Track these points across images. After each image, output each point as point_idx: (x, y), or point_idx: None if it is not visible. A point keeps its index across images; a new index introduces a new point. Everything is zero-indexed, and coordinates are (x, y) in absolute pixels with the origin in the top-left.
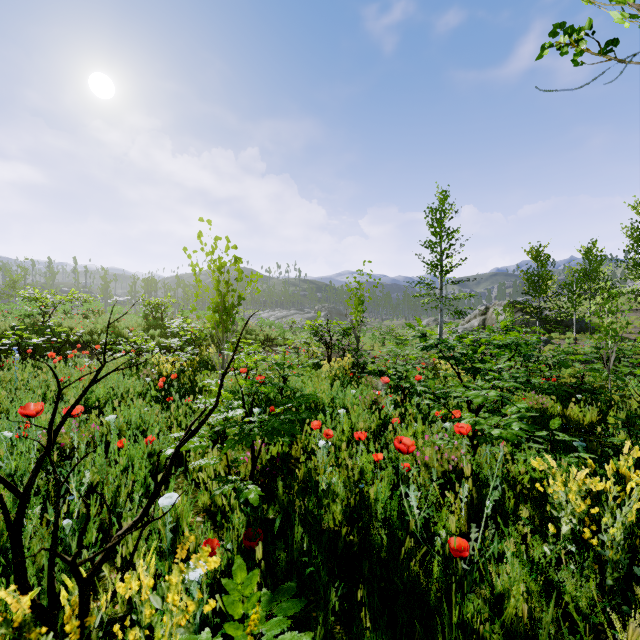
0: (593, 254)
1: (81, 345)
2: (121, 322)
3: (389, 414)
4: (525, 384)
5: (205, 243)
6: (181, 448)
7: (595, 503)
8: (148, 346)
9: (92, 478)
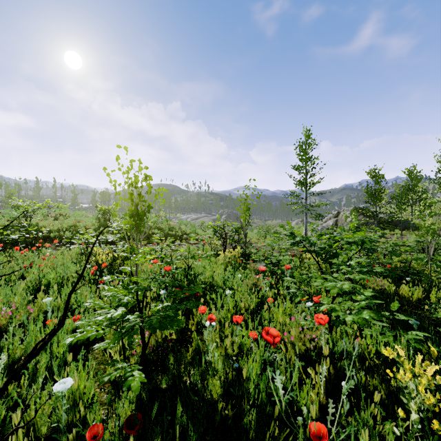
0: (414, 174)
1: (51, 239)
2: (80, 222)
3: (265, 294)
4: (369, 272)
5: (122, 164)
6: (78, 337)
7: (437, 386)
8: (99, 239)
9: (20, 353)
